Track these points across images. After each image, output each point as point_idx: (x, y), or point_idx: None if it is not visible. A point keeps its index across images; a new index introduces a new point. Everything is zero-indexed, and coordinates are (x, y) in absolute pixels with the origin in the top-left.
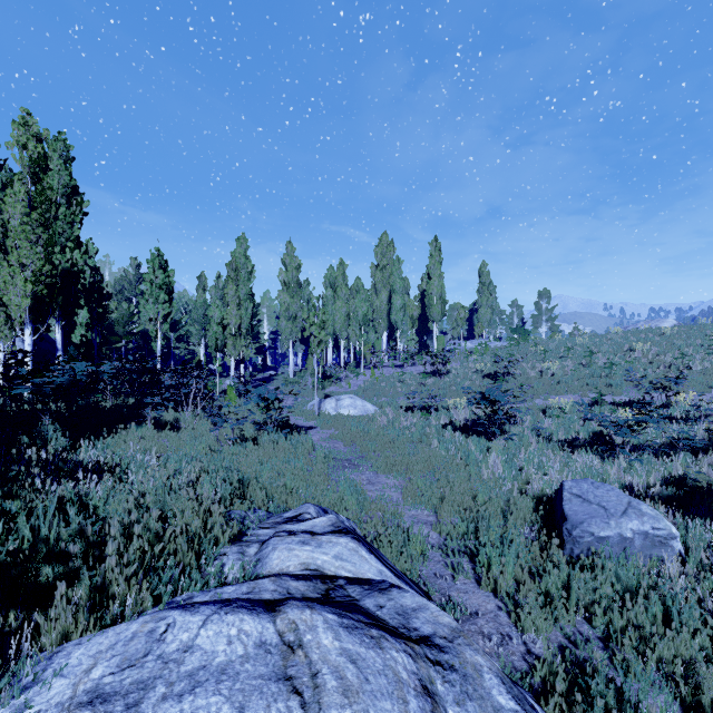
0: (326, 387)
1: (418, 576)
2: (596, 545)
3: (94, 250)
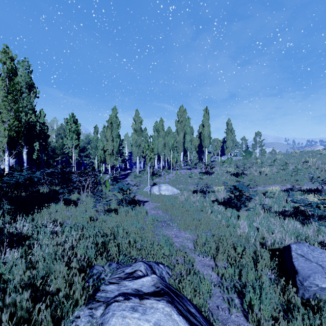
0: (154, 179)
1: (207, 308)
2: (319, 292)
3: (43, 114)
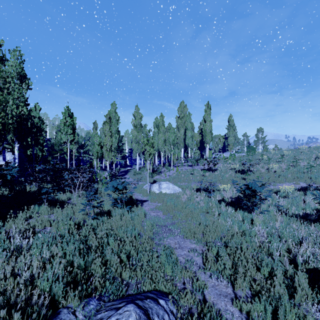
0: (154, 176)
1: None
2: None
3: (38, 108)
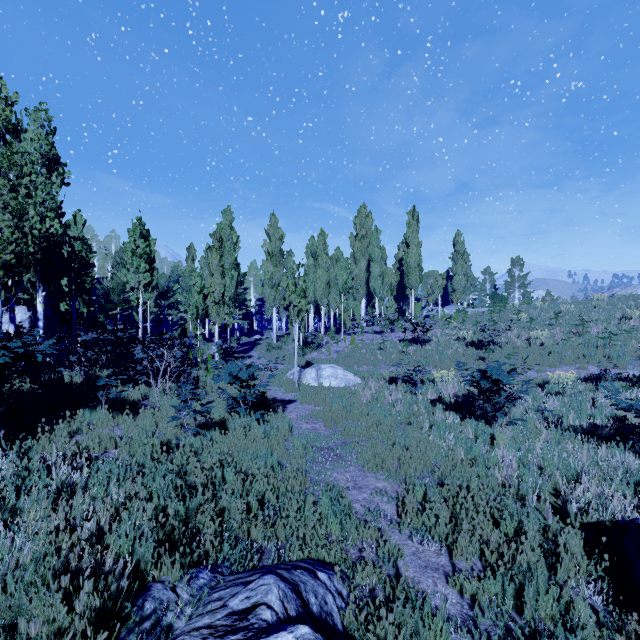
0: (308, 353)
1: None
2: None
3: (81, 221)
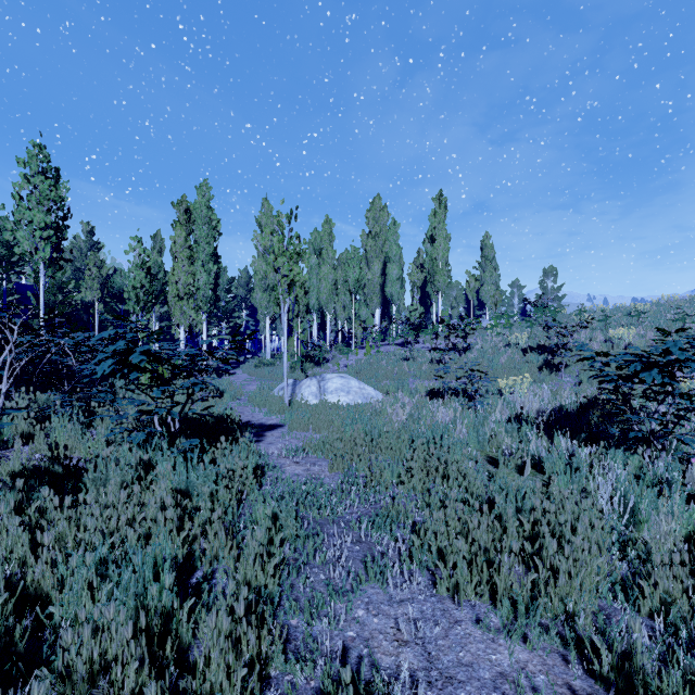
0: (308, 368)
1: None
2: None
3: None
